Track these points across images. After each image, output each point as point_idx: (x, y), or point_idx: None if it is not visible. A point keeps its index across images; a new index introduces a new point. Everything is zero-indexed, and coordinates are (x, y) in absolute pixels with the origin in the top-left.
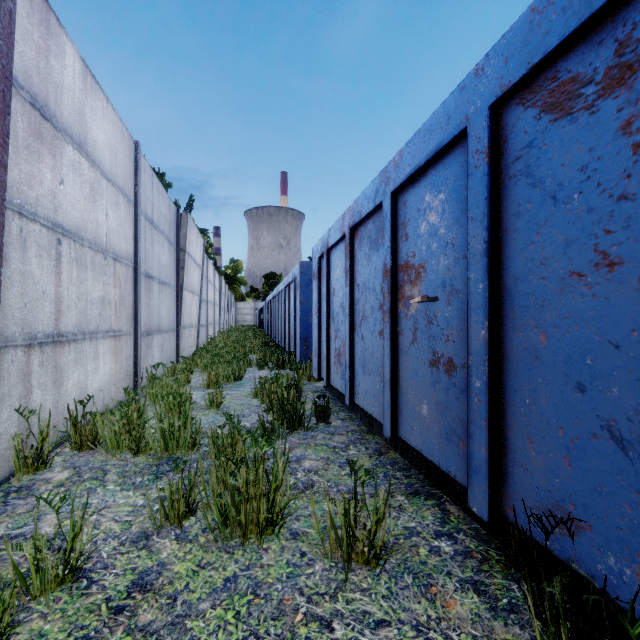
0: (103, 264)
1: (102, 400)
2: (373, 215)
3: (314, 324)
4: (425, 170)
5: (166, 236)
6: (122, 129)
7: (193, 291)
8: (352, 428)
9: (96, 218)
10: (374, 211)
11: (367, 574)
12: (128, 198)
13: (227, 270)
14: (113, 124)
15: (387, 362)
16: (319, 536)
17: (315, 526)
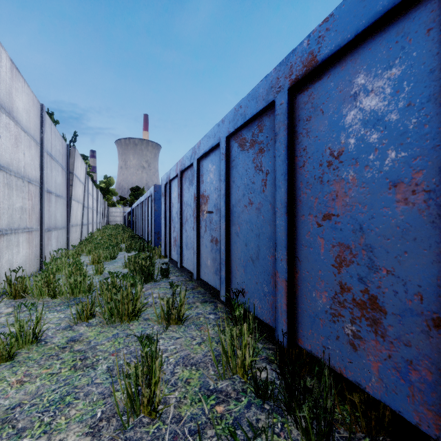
0: (22, 186)
1: (21, 272)
2: (190, 167)
3: (162, 223)
4: (209, 153)
5: (60, 164)
6: (33, 97)
7: (78, 201)
8: (181, 279)
9: (18, 157)
10: (191, 165)
11: (176, 327)
12: (36, 142)
13: (102, 184)
14: (28, 95)
15: (195, 242)
16: (156, 315)
17: (154, 311)
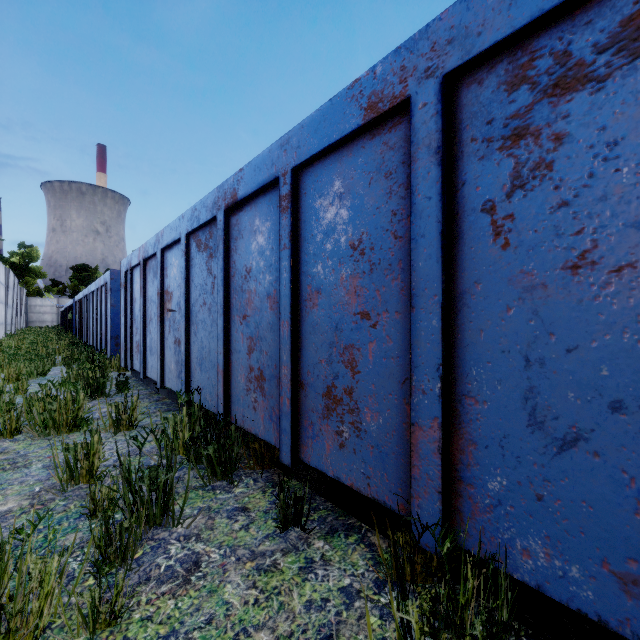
0: None
1: None
2: (155, 256)
3: (122, 324)
4: (173, 245)
5: None
6: None
7: None
8: (145, 393)
9: None
10: (155, 254)
11: (127, 432)
12: None
13: (14, 257)
14: None
15: (159, 345)
16: (103, 423)
17: (101, 419)
